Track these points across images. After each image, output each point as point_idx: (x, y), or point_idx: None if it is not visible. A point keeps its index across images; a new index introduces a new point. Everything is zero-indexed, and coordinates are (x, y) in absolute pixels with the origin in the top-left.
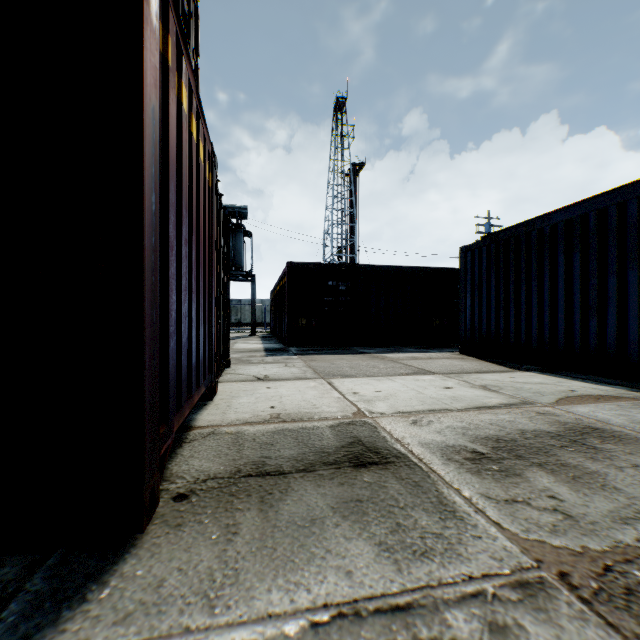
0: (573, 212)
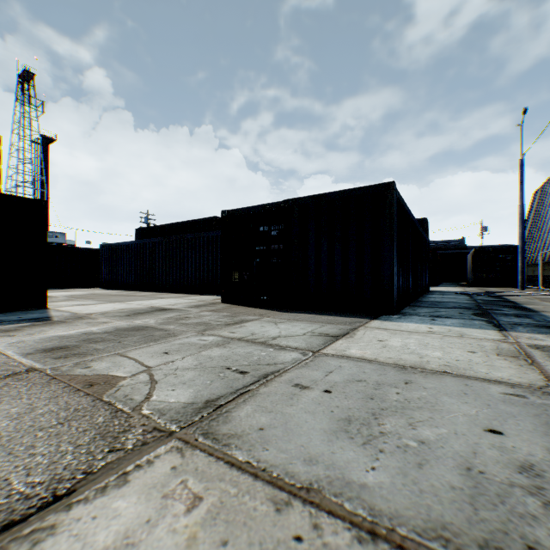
0: (127, 243)
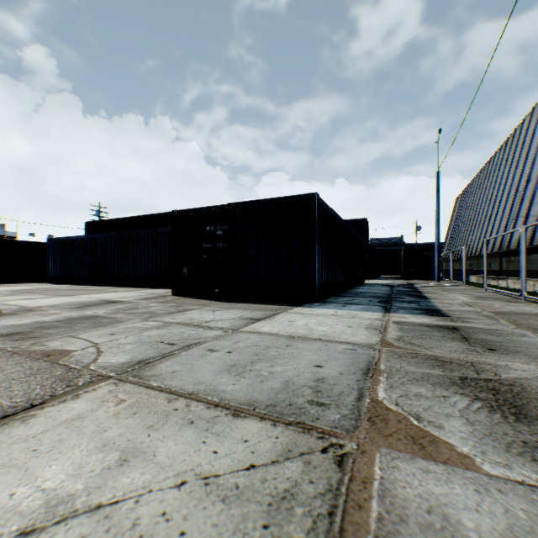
0: (78, 237)
